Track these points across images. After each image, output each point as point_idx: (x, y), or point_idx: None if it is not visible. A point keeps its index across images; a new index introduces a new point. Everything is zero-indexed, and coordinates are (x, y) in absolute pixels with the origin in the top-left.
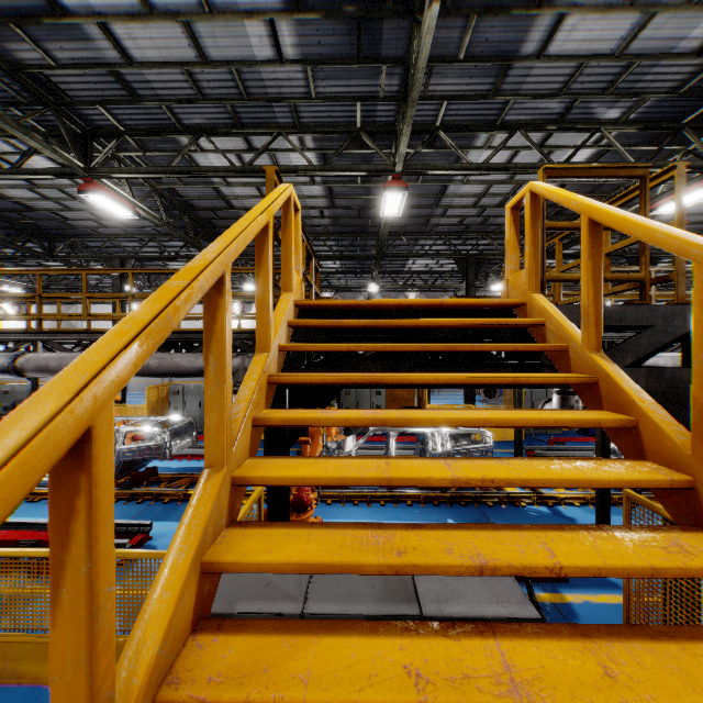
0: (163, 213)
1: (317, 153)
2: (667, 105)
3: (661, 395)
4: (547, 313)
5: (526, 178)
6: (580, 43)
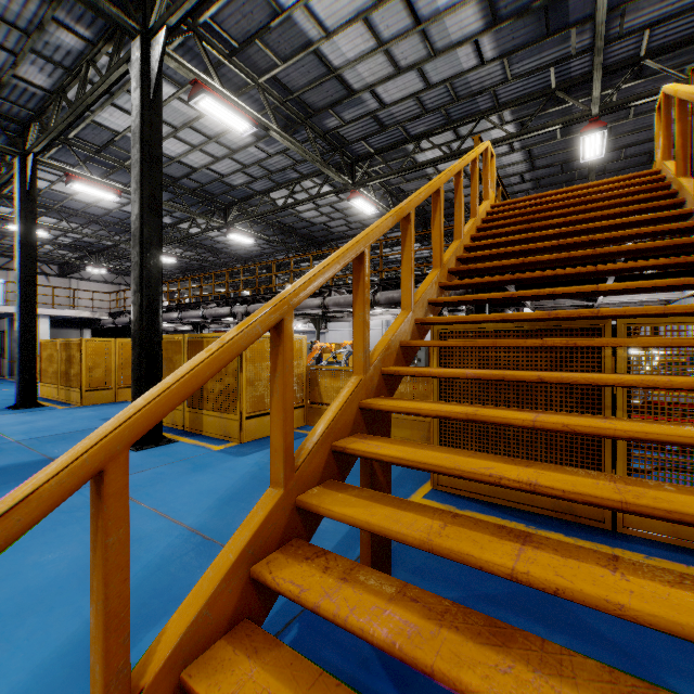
0: (392, 207)
1: (515, 123)
2: None
3: None
4: (665, 169)
5: None
6: None
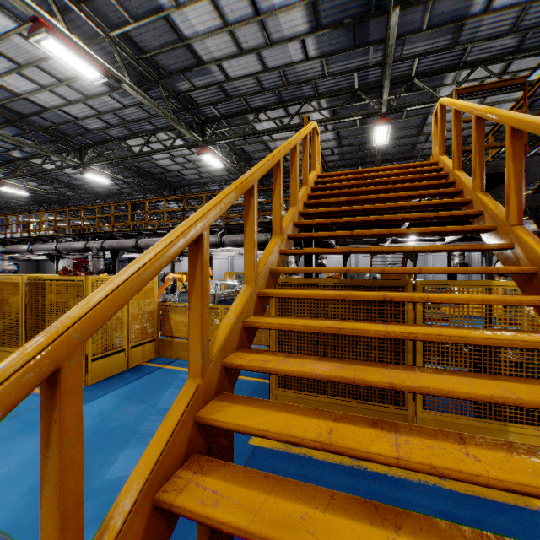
0: (235, 164)
1: (329, 110)
2: None
3: (534, 210)
4: (443, 162)
5: (496, 100)
6: None
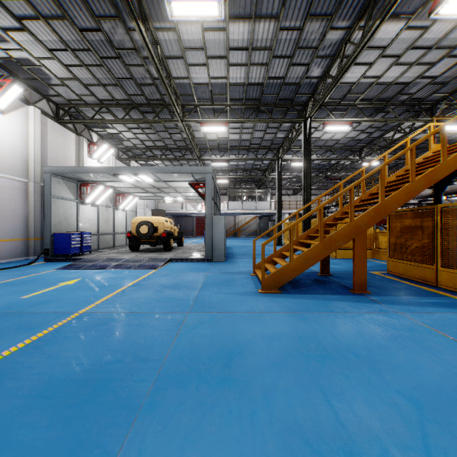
0: None
1: None
2: None
3: None
4: None
5: None
6: None
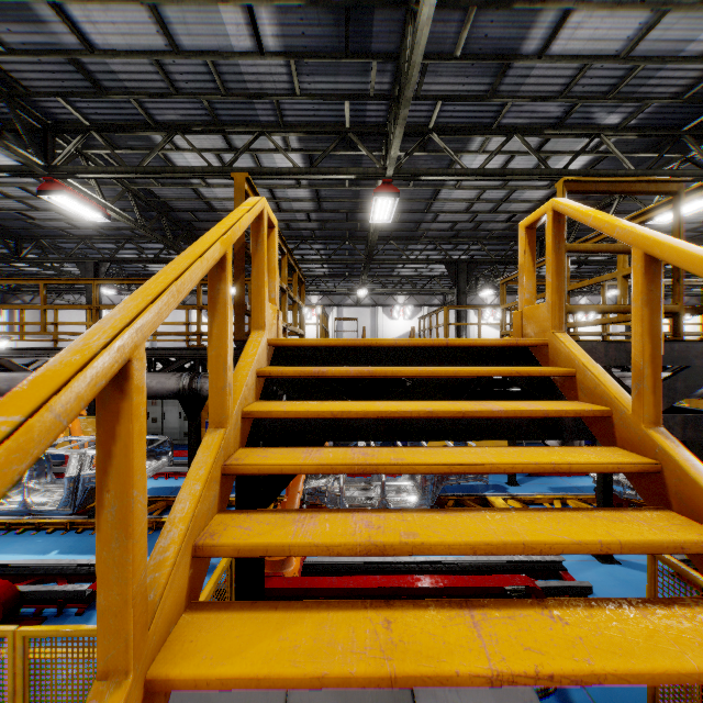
0: (137, 215)
1: (303, 154)
2: (669, 112)
3: (698, 447)
4: (579, 363)
5: (520, 184)
6: (584, 42)
